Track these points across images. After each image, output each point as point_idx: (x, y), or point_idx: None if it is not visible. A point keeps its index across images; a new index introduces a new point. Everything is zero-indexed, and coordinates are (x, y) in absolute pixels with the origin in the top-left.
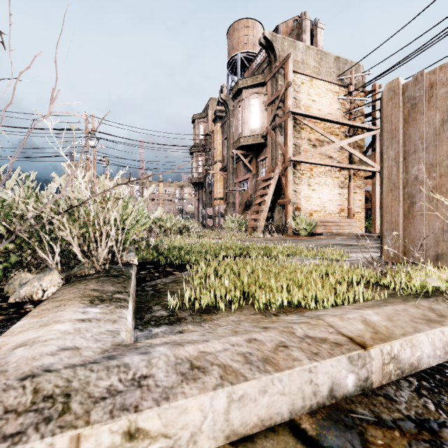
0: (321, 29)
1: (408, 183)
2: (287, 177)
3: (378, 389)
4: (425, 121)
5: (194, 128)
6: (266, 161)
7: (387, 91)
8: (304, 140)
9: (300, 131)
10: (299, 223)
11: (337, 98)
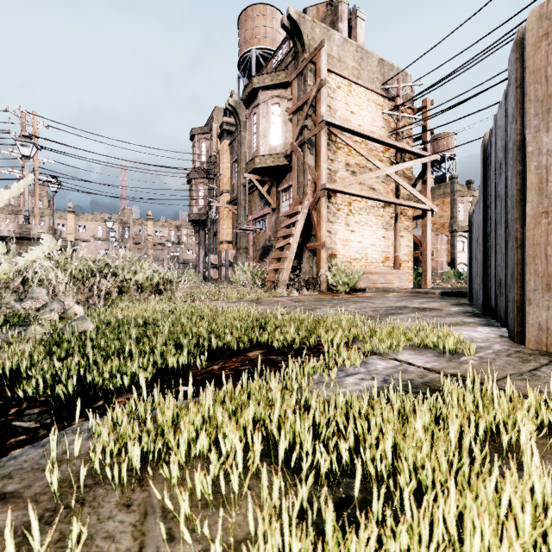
0: (362, 19)
1: None
2: (320, 212)
3: None
4: None
5: (194, 147)
6: (290, 190)
7: (536, 21)
8: (341, 164)
9: (336, 151)
10: (337, 275)
11: (382, 112)
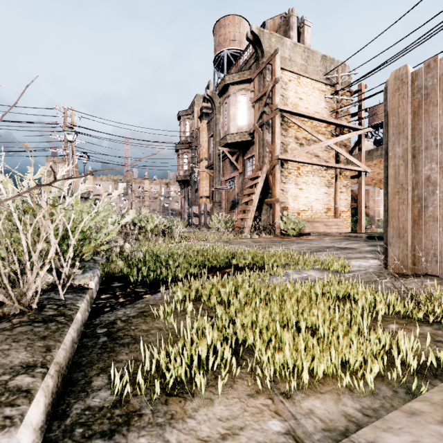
0: (308, 26)
1: (418, 184)
2: (275, 176)
3: None
4: (440, 113)
5: (180, 125)
6: (253, 159)
7: (393, 80)
8: (292, 138)
9: (288, 129)
10: (287, 223)
11: (324, 97)
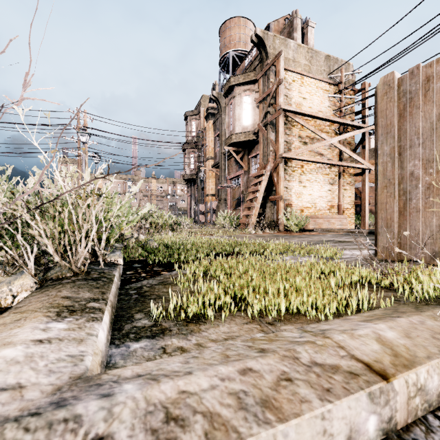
0: (312, 27)
1: (403, 179)
2: (278, 174)
3: (404, 431)
4: (422, 115)
5: (187, 125)
6: (257, 158)
7: (382, 85)
8: (295, 137)
9: (291, 128)
10: (290, 219)
11: (328, 96)
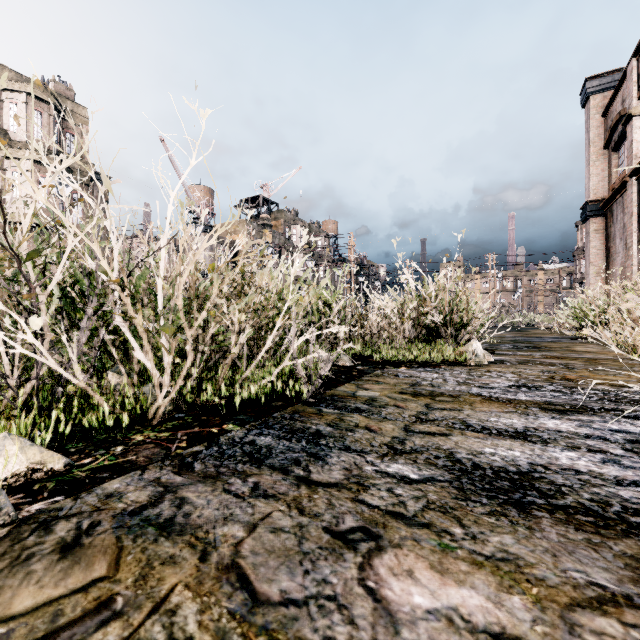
0: None
1: None
2: None
3: None
4: None
5: (578, 232)
6: None
7: None
8: None
9: None
10: None
11: None
